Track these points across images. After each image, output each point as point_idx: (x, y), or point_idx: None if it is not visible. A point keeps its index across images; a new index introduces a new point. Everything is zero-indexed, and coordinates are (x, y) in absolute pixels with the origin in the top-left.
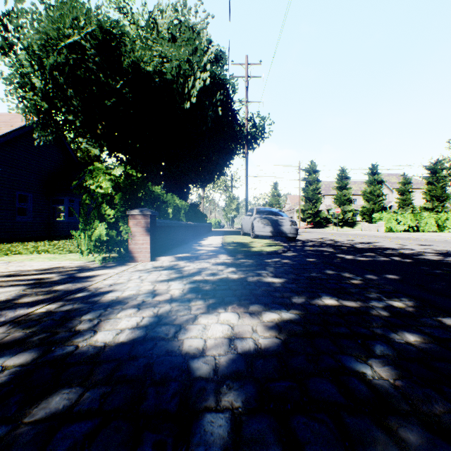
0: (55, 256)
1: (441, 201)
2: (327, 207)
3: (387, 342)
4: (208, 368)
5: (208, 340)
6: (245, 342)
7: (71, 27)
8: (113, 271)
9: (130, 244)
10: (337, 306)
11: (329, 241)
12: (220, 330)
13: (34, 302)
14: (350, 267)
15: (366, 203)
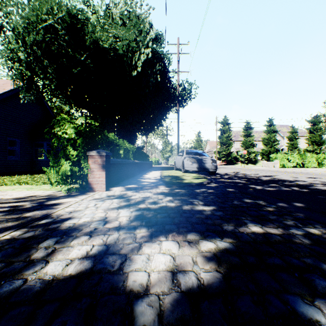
0: (32, 187)
1: (319, 145)
2: (236, 149)
3: (323, 276)
4: (153, 313)
5: (151, 273)
6: (188, 277)
7: (47, 14)
8: (75, 199)
9: (89, 178)
10: (263, 234)
11: (240, 174)
12: (162, 261)
13: (2, 229)
14: (262, 196)
15: (265, 146)
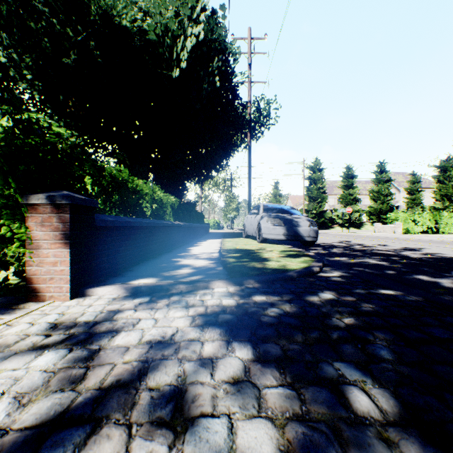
0: None
1: (452, 201)
2: (330, 207)
3: None
4: None
5: None
6: None
7: None
8: None
9: (29, 265)
10: None
11: (357, 246)
12: None
13: None
14: None
15: (373, 203)
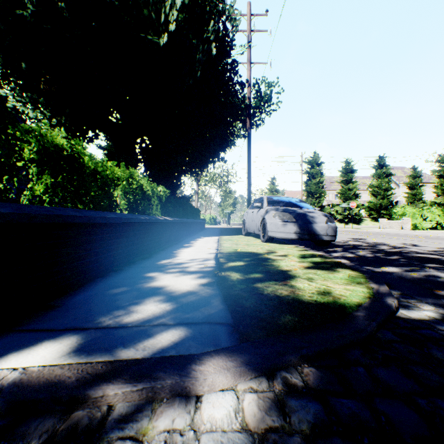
0: None
1: None
2: (328, 203)
3: None
4: None
5: None
6: None
7: None
8: None
9: None
10: None
11: (382, 246)
12: None
13: None
14: None
15: (373, 198)
